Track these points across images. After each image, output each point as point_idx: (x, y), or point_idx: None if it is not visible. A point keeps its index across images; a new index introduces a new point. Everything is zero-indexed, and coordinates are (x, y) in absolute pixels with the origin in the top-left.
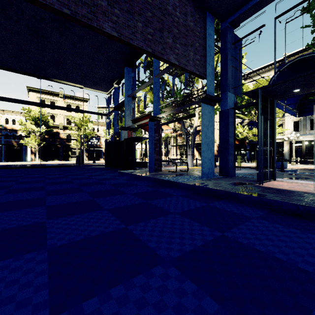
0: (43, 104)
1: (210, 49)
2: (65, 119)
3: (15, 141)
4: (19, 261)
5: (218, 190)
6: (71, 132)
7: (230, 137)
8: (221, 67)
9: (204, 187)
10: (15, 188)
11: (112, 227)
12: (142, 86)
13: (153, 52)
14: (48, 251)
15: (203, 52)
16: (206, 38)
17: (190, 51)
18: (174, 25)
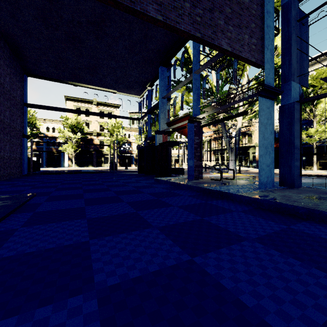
0: (79, 111)
1: (269, 30)
2: (98, 126)
3: (54, 148)
4: (61, 312)
5: (297, 206)
6: (104, 138)
7: (295, 137)
8: (282, 51)
9: (272, 202)
10: (54, 195)
11: (173, 257)
12: (179, 85)
13: (202, 37)
14: (97, 295)
15: (259, 35)
16: (263, 16)
17: (244, 34)
18: (227, 3)
